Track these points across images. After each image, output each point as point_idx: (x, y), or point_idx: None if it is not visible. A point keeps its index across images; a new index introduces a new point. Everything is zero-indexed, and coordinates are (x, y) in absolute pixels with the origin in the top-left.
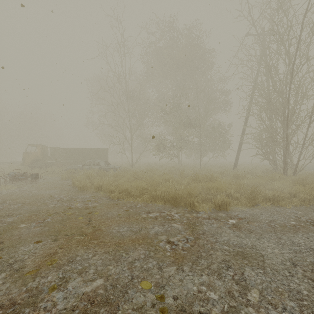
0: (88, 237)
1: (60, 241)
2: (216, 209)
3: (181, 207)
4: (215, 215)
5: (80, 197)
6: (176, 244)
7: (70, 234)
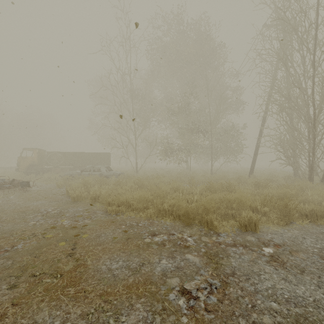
0: (63, 280)
1: (20, 288)
2: (241, 229)
3: (195, 226)
4: (242, 239)
5: (70, 211)
6: (195, 296)
7: (39, 273)
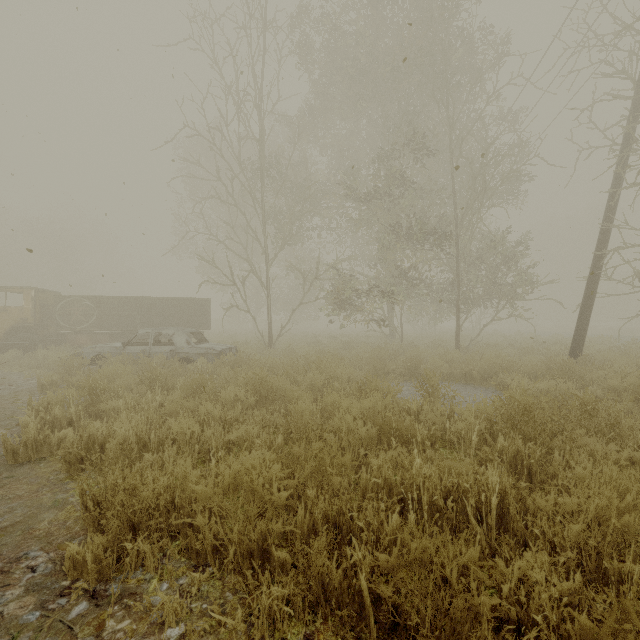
0: None
1: None
2: None
3: None
4: None
5: None
6: None
7: None
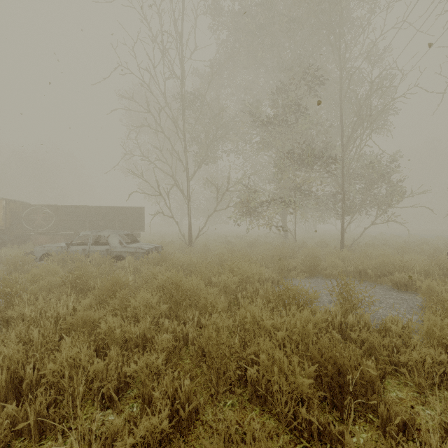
0: None
1: None
2: None
3: None
4: None
5: None
6: None
7: None
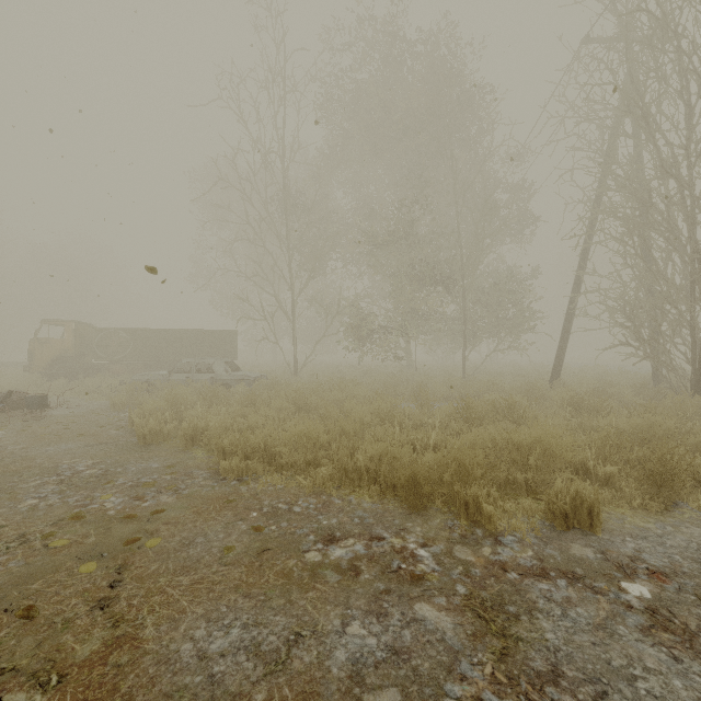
0: (62, 696)
1: None
2: (555, 525)
3: (435, 513)
4: (561, 553)
5: (130, 471)
6: None
7: None
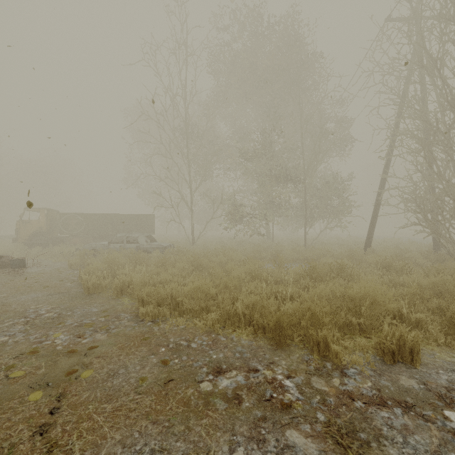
0: None
1: None
2: (385, 360)
3: (294, 349)
4: (393, 384)
5: (76, 314)
6: None
7: None
